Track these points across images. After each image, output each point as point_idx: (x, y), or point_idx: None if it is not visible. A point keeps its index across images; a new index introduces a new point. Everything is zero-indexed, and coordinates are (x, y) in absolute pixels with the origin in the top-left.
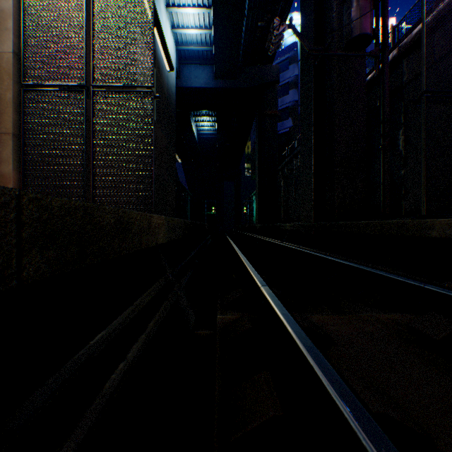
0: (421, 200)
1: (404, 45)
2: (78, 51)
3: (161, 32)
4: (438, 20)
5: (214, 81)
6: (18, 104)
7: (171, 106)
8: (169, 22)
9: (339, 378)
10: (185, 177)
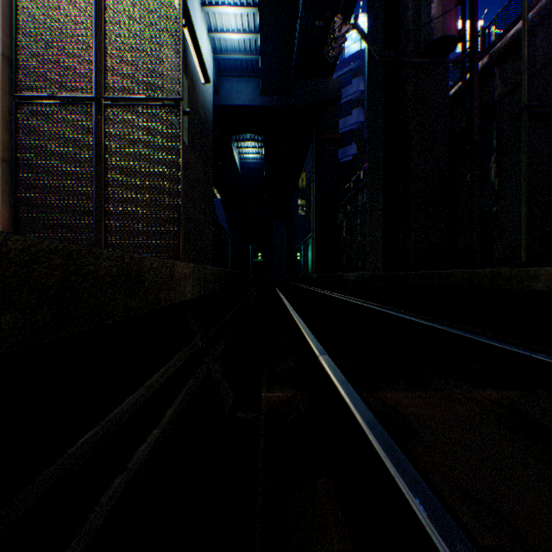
0: (522, 244)
1: (497, 51)
2: (86, 54)
3: (194, 33)
4: (544, 15)
5: (260, 98)
6: (9, 121)
7: (208, 129)
8: (204, 25)
9: (434, 498)
10: (225, 216)
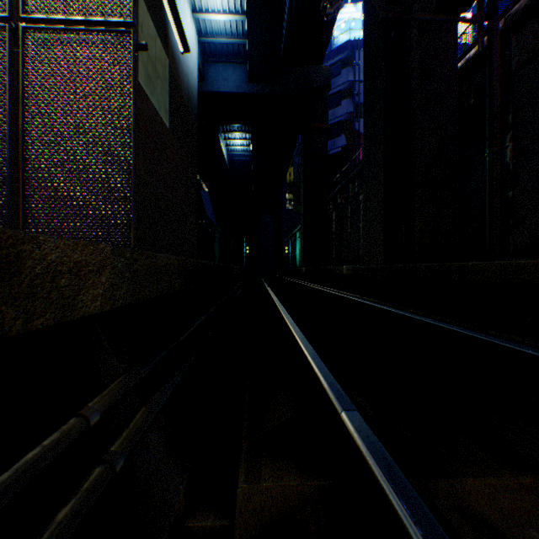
0: None
1: (514, 13)
2: None
3: None
4: None
5: (248, 85)
6: None
7: (192, 114)
8: (188, 4)
9: None
10: (213, 210)
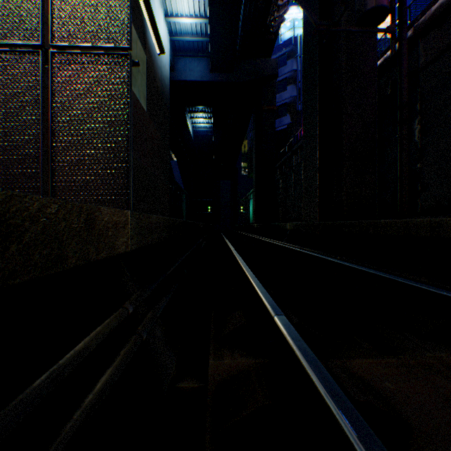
0: None
1: (421, 24)
2: (33, 2)
3: (148, 5)
4: None
5: (210, 74)
6: None
7: (165, 99)
8: (162, 10)
9: None
10: (181, 176)
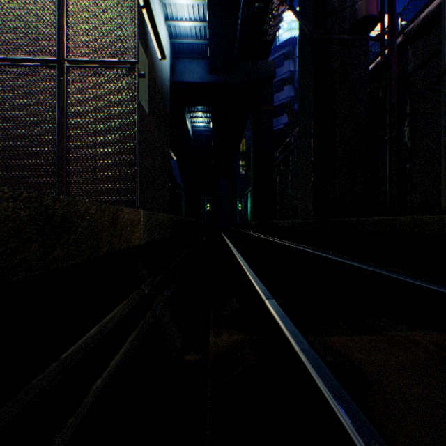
0: (442, 194)
1: (410, 31)
2: (50, 21)
3: (151, 14)
4: None
5: (209, 76)
6: None
7: (165, 101)
8: (162, 14)
9: None
10: (180, 174)
